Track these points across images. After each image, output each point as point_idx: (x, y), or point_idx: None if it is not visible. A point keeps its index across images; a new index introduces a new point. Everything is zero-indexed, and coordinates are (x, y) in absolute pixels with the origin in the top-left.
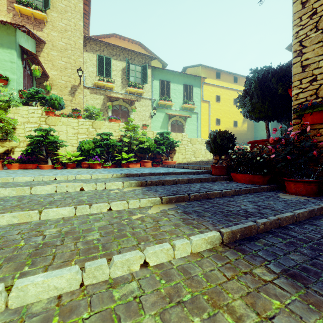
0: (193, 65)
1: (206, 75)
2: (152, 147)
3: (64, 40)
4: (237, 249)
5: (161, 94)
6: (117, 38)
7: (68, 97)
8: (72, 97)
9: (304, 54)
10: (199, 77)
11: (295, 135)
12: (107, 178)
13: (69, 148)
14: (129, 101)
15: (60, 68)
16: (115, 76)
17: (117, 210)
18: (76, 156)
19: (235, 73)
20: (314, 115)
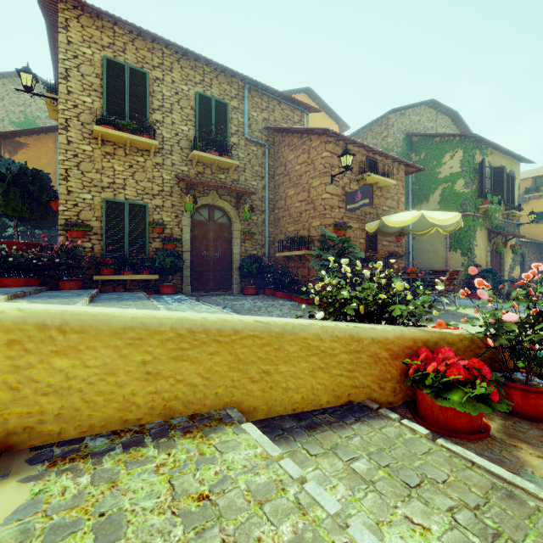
0: None
1: None
2: None
3: None
4: (97, 302)
5: None
6: None
7: None
8: None
9: (69, 181)
10: None
11: (63, 244)
12: None
13: None
14: None
15: None
16: None
17: None
18: None
19: None
20: (79, 232)
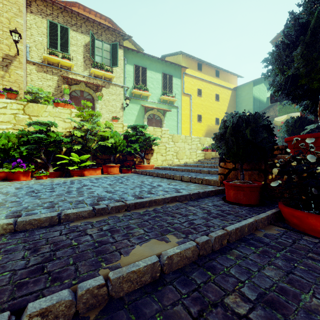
0: (172, 53)
1: (187, 65)
2: (120, 145)
3: None
4: None
5: (135, 82)
6: (80, 9)
7: None
8: (5, 71)
9: None
10: (179, 66)
11: None
12: None
13: None
14: (95, 86)
15: None
16: (75, 53)
17: None
18: None
19: (217, 66)
20: None
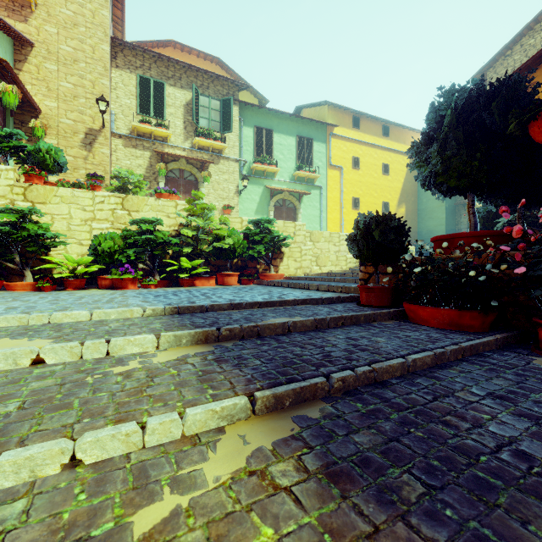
0: (312, 104)
1: (336, 121)
2: (240, 247)
3: (71, 42)
4: None
5: (256, 152)
6: (177, 49)
7: (79, 151)
8: (88, 151)
9: None
10: (323, 124)
11: None
12: (127, 321)
13: (73, 249)
14: (199, 162)
15: (64, 96)
16: (173, 117)
17: (101, 463)
18: (87, 264)
19: (385, 120)
20: None
